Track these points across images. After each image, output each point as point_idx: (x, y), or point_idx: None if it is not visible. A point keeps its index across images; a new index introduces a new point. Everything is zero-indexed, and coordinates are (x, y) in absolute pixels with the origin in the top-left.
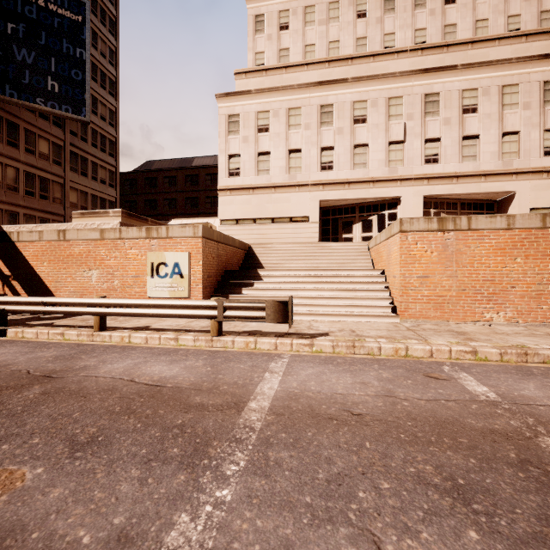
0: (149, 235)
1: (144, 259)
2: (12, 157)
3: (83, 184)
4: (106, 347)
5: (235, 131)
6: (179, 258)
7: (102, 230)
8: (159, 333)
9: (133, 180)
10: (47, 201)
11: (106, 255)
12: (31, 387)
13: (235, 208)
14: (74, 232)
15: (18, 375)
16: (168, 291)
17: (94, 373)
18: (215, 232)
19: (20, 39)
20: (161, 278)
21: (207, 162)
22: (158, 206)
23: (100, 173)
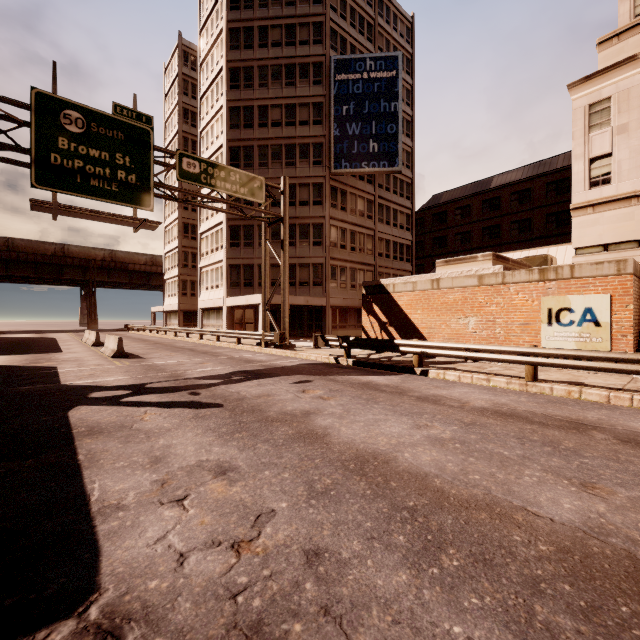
0: (542, 278)
1: (536, 305)
2: (343, 220)
3: (387, 232)
4: (572, 401)
5: (602, 123)
6: (592, 302)
7: (480, 276)
8: (623, 393)
9: (420, 220)
10: (363, 254)
11: (486, 302)
12: (588, 431)
13: (602, 229)
14: (448, 280)
15: (543, 416)
16: (574, 342)
17: (633, 429)
18: (637, 265)
19: (351, 116)
20: (562, 326)
21: (512, 178)
22: (448, 243)
23: (399, 218)
